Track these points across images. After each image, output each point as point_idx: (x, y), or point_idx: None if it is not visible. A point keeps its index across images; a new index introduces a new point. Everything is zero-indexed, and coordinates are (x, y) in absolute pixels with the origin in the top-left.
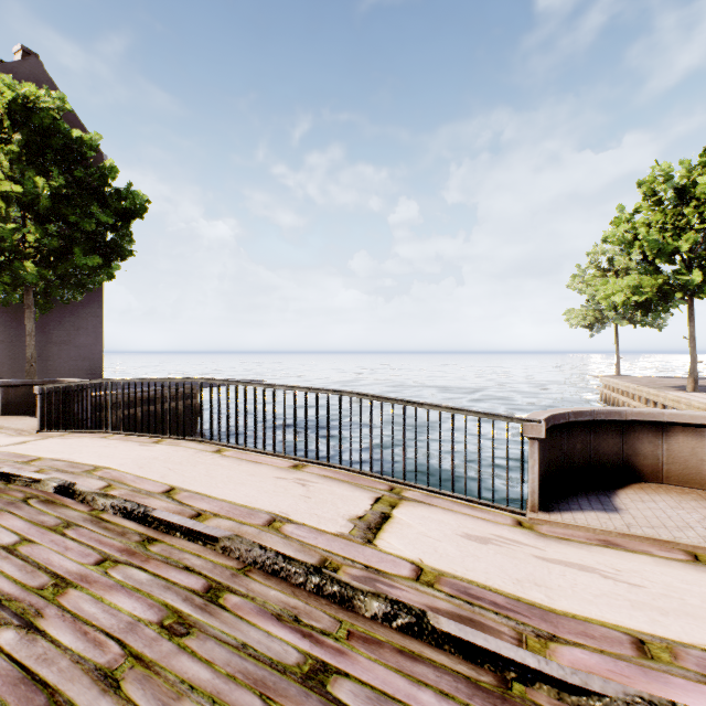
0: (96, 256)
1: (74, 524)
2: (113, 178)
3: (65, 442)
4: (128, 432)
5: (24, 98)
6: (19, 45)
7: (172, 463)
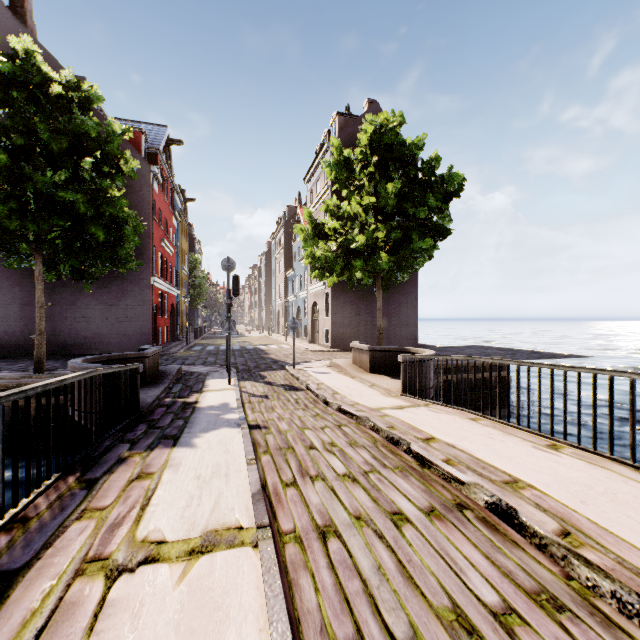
0: (428, 239)
1: (562, 604)
2: (436, 167)
3: (439, 418)
4: (497, 419)
5: (379, 127)
6: (366, 100)
7: (632, 510)
